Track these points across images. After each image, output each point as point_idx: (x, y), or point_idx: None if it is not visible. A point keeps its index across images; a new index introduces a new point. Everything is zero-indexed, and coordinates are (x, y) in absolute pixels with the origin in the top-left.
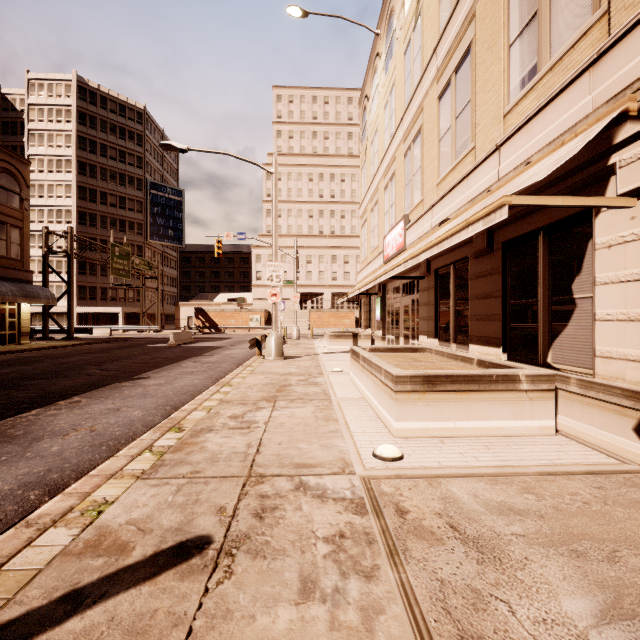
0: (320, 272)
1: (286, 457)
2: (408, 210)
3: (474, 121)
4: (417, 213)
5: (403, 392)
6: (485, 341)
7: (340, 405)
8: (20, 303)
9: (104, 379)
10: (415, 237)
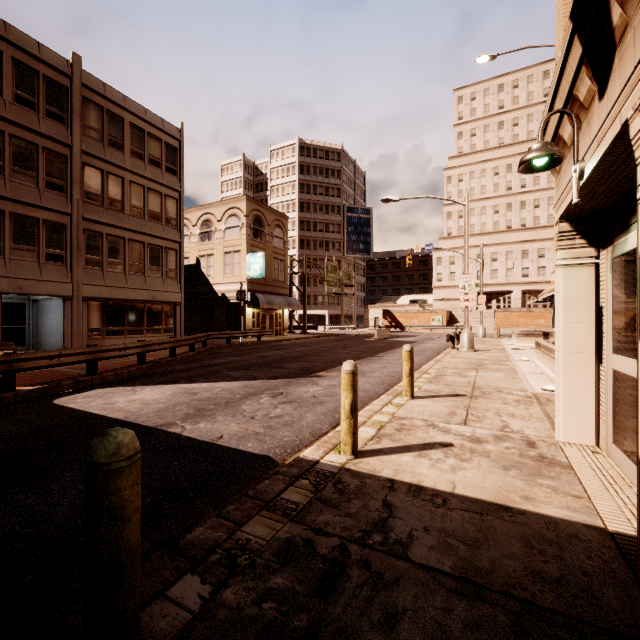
0: (507, 269)
1: (490, 385)
2: None
3: None
4: None
5: None
6: None
7: (523, 374)
8: (283, 309)
9: (359, 355)
10: None
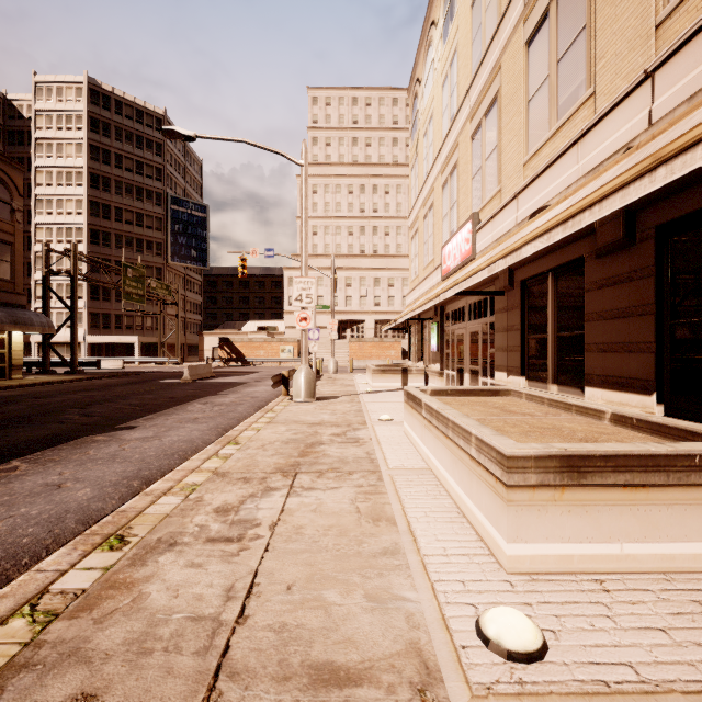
0: (361, 297)
1: (296, 638)
2: (477, 207)
3: (593, 54)
4: (491, 209)
5: (523, 487)
6: (618, 383)
7: (395, 484)
8: (11, 331)
9: (76, 429)
10: (489, 240)
